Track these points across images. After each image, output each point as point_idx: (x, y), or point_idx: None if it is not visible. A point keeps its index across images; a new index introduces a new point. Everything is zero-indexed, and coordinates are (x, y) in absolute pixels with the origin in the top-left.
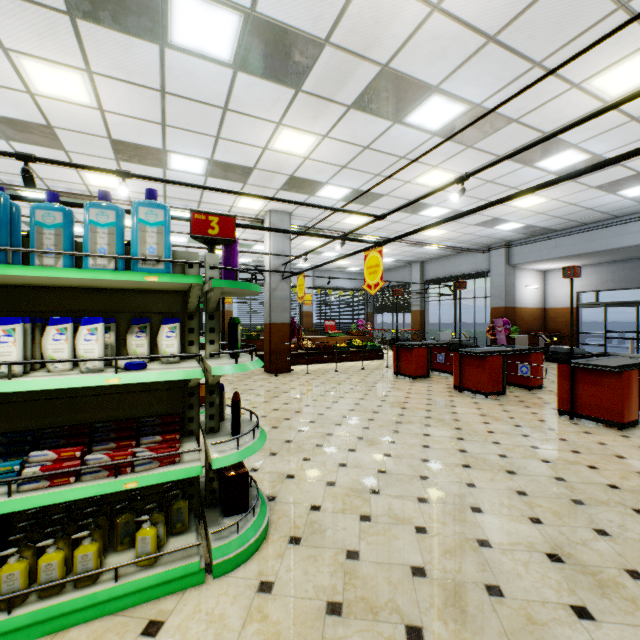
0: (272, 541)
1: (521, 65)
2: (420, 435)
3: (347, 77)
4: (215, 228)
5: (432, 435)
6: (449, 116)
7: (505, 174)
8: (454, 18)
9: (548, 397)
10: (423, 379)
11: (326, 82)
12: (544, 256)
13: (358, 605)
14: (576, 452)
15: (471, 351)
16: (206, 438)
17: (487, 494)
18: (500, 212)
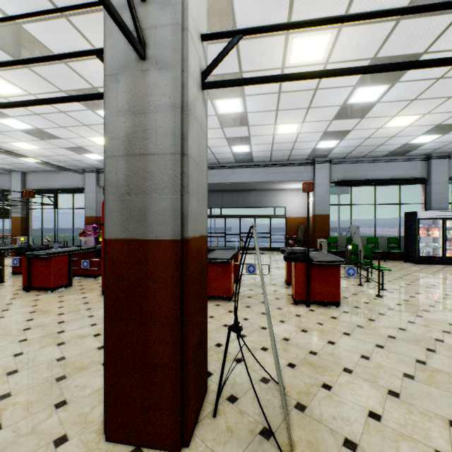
0: None
1: (49, 6)
2: None
3: None
4: None
5: None
6: None
7: (75, 110)
8: None
9: None
10: None
11: None
12: None
13: None
14: (94, 325)
15: (37, 254)
16: None
17: None
18: (83, 143)
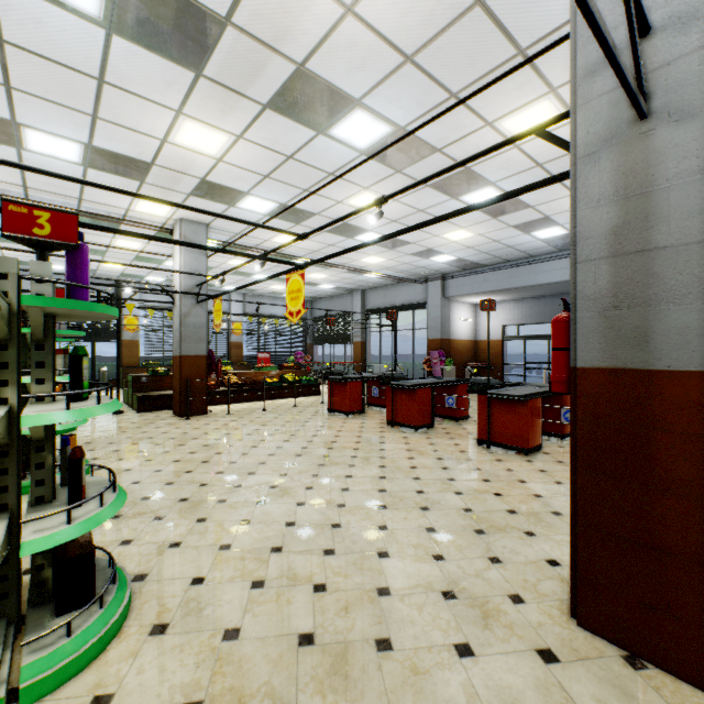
0: (127, 636)
1: (439, 93)
2: (342, 477)
3: (258, 70)
4: (45, 227)
5: (354, 476)
6: (375, 135)
7: (435, 205)
8: (370, 27)
9: (472, 427)
10: (358, 415)
11: (233, 71)
12: (475, 290)
13: (223, 699)
14: (487, 481)
15: (402, 384)
16: (27, 513)
17: (397, 535)
18: (434, 243)
